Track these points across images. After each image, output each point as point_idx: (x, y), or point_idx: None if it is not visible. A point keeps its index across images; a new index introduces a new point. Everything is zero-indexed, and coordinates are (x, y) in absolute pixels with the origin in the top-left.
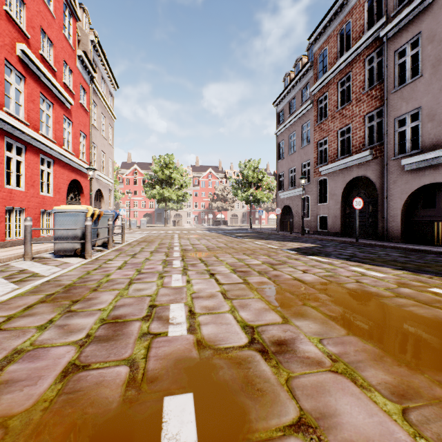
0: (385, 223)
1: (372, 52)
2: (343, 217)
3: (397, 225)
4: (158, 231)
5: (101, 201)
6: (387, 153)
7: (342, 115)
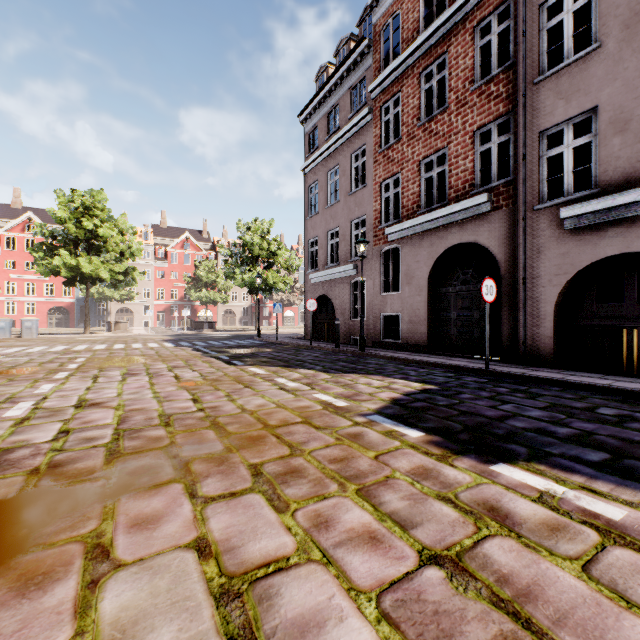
0: (519, 330)
1: (490, 12)
2: (430, 317)
3: (546, 334)
4: (50, 347)
5: None
6: (525, 198)
7: (430, 132)
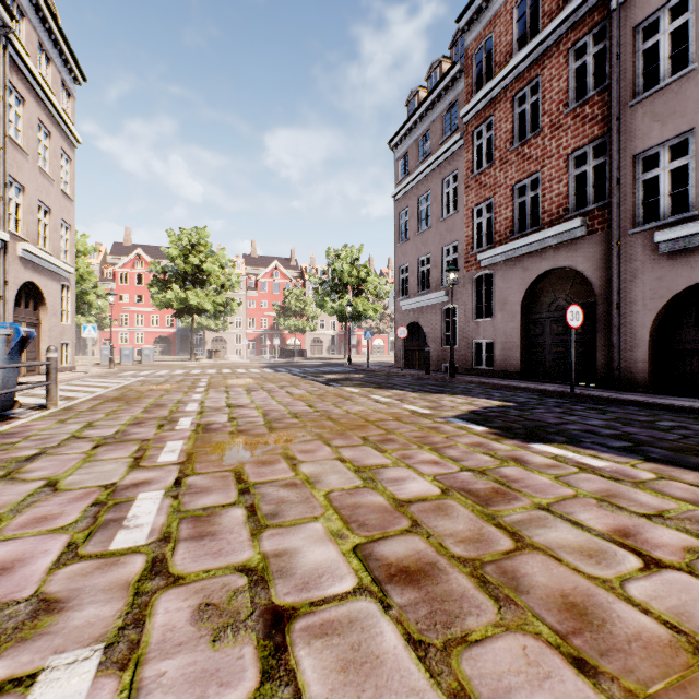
0: (613, 355)
1: (585, 34)
2: (524, 343)
3: (641, 359)
4: (172, 371)
5: (39, 308)
6: (620, 222)
7: (523, 157)
